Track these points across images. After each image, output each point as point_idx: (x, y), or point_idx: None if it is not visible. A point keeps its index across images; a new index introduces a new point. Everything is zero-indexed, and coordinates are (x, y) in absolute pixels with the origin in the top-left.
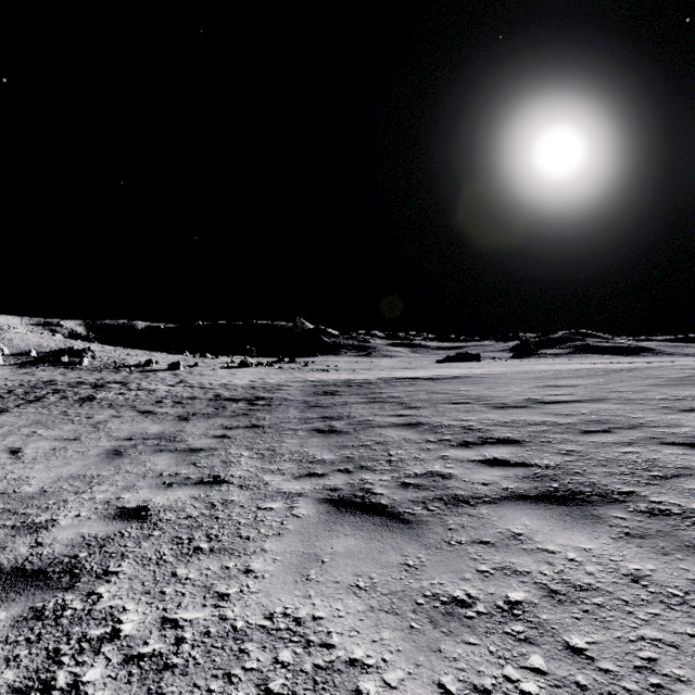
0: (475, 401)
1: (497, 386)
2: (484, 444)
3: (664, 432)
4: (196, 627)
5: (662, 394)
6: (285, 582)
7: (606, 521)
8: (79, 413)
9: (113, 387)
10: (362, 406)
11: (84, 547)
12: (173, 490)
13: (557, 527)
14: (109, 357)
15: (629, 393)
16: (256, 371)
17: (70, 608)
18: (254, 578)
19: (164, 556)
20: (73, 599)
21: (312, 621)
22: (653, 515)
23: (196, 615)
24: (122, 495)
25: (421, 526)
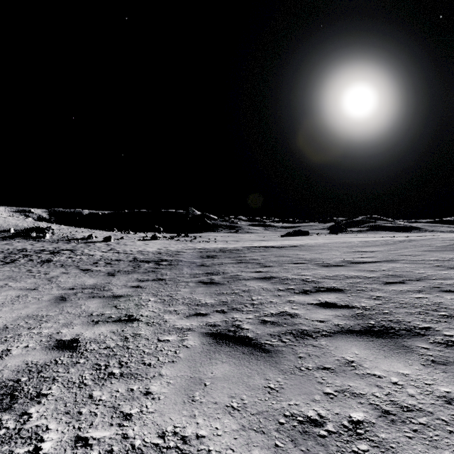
0: (308, 262)
1: (323, 251)
2: (318, 292)
3: (441, 283)
4: (102, 445)
5: (435, 257)
6: (175, 403)
7: (415, 351)
8: (40, 270)
9: (65, 253)
10: (232, 265)
11: (26, 373)
12: (98, 326)
13: (379, 355)
14: (63, 233)
15: (412, 256)
16: (162, 242)
17: (4, 427)
18: (152, 399)
19: (85, 380)
20: (8, 419)
21: (196, 440)
22: (448, 345)
23: (103, 433)
24: (61, 330)
25: (278, 354)
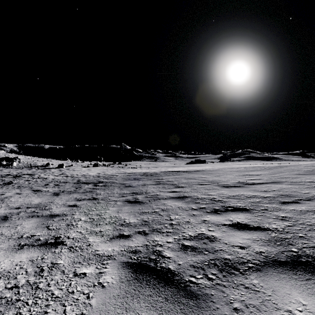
0: (211, 183)
1: (220, 175)
2: (227, 211)
3: None
4: None
5: (309, 179)
6: None
7: None
8: None
9: (25, 176)
10: (153, 186)
11: None
12: (21, 252)
13: None
14: (27, 162)
15: (290, 178)
16: (101, 168)
17: None
18: None
19: None
20: None
21: None
22: None
23: None
24: None
25: (208, 303)
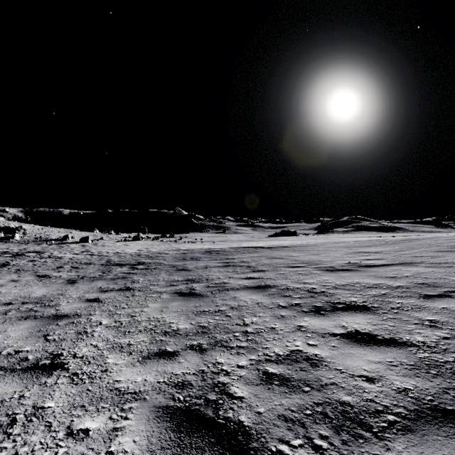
0: (307, 265)
1: (319, 252)
2: (336, 311)
3: None
4: None
5: None
6: None
7: None
8: None
9: (29, 255)
10: (218, 270)
11: None
12: None
13: None
14: (36, 234)
15: (429, 258)
16: (144, 243)
17: None
18: None
19: None
20: None
21: None
22: None
23: None
24: None
25: None
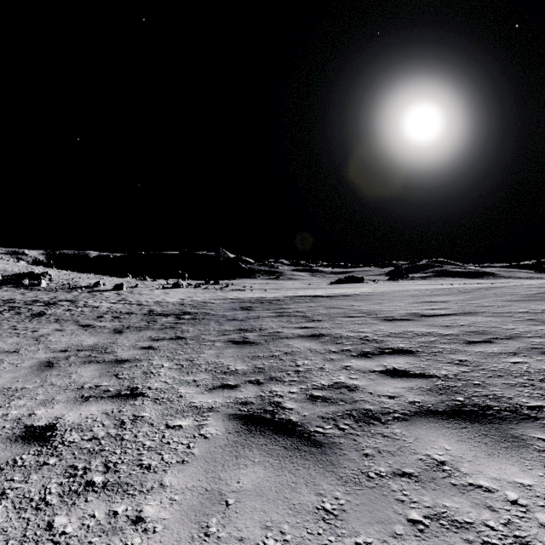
0: (366, 314)
1: (383, 302)
2: (382, 354)
3: (541, 342)
4: None
5: (523, 308)
6: (178, 539)
7: (530, 445)
8: (27, 327)
9: (63, 304)
10: (272, 320)
11: None
12: (88, 404)
13: (480, 452)
14: (64, 280)
15: (494, 307)
16: (186, 291)
17: None
18: (143, 532)
19: (48, 496)
20: None
21: None
22: None
23: None
24: (36, 411)
25: (335, 450)
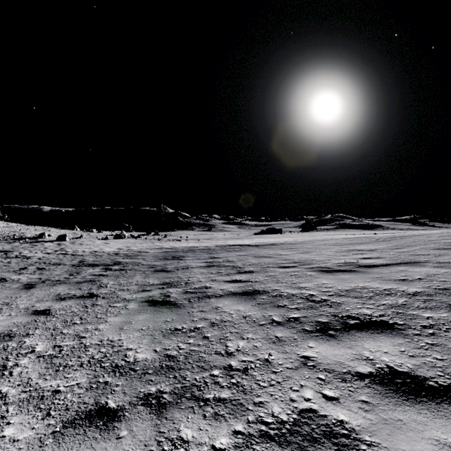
0: (299, 264)
1: (309, 250)
2: (349, 330)
3: None
4: None
5: None
6: None
7: None
8: None
9: None
10: (200, 271)
11: None
12: None
13: None
14: (10, 232)
15: (432, 256)
16: (126, 241)
17: None
18: None
19: None
20: None
21: None
22: None
23: None
24: None
25: None
